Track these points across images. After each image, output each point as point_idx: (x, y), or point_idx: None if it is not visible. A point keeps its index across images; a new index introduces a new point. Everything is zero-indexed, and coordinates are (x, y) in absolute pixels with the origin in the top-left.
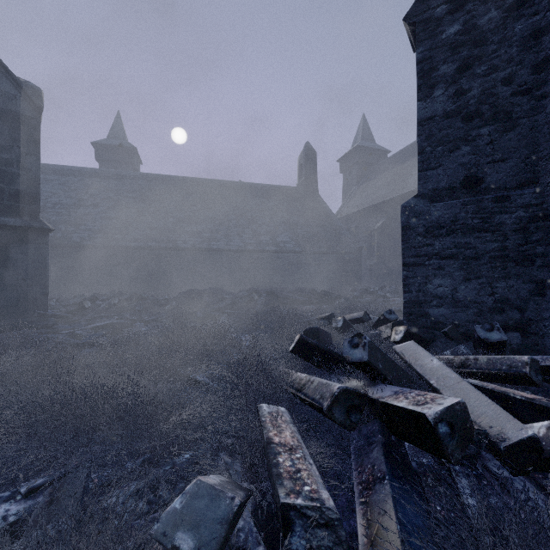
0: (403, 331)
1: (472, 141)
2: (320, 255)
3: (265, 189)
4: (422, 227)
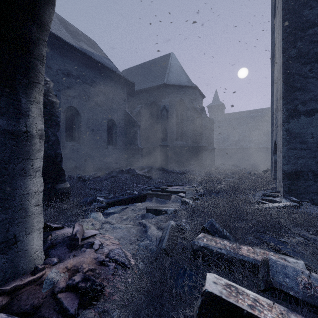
0: None
1: None
2: None
3: None
4: None
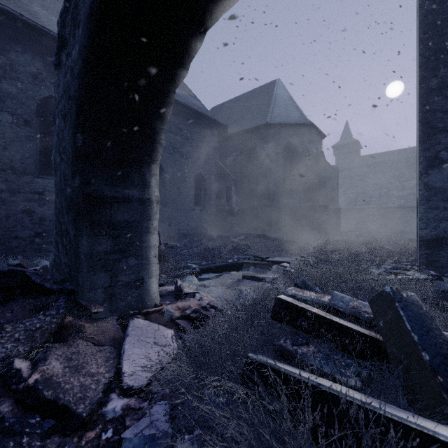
0: None
1: None
2: None
3: None
4: None
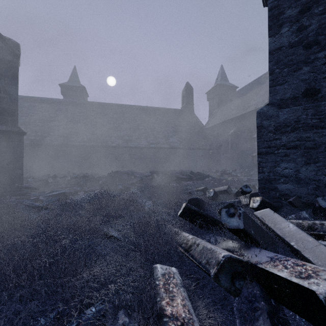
0: (259, 200)
1: (311, 63)
2: (195, 150)
3: (161, 110)
4: (272, 126)
